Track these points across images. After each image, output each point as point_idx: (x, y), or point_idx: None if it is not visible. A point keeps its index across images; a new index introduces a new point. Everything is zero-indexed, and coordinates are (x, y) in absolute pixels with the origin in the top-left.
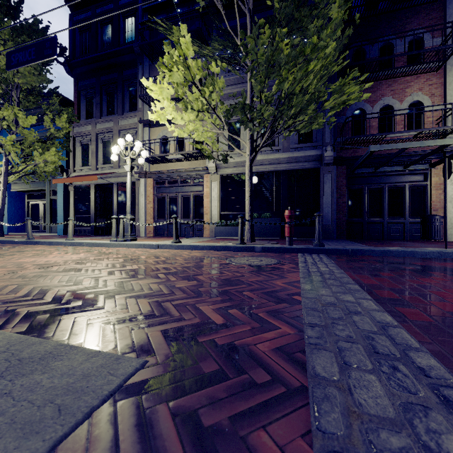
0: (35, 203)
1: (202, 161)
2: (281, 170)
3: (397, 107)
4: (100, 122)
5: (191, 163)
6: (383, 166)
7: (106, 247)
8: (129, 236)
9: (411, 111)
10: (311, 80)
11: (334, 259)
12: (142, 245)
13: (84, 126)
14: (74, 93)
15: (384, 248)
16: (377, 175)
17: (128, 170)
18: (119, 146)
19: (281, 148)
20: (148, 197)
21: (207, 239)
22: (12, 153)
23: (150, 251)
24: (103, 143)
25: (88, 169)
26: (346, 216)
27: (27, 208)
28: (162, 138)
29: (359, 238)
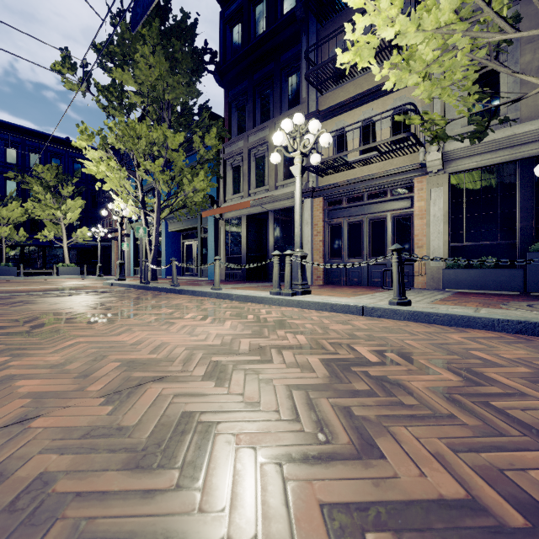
0: (189, 243)
1: (407, 156)
2: None
3: None
4: (252, 134)
5: (386, 163)
6: None
7: (264, 304)
8: (298, 285)
9: None
10: None
11: None
12: (328, 306)
13: (235, 143)
14: (225, 107)
15: None
16: None
17: (297, 174)
18: (283, 132)
19: None
20: (315, 225)
21: (439, 294)
22: (160, 181)
23: (355, 324)
24: (256, 160)
25: (239, 197)
26: None
27: (183, 249)
28: (341, 128)
29: None
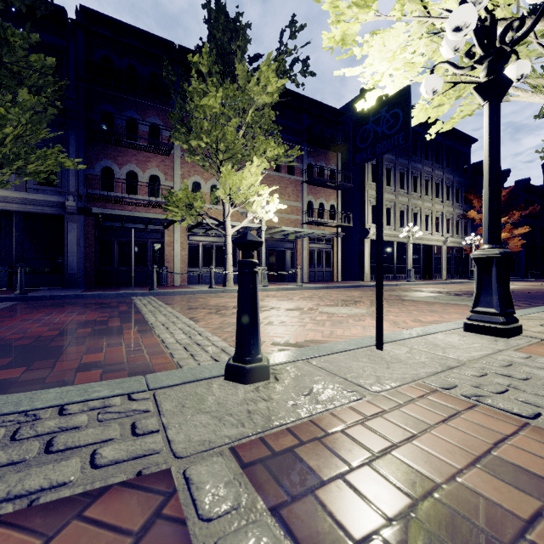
0: None
1: None
2: (13, 211)
3: (141, 175)
4: None
5: None
6: (130, 223)
7: None
8: None
9: (153, 181)
10: (9, 141)
11: (16, 304)
12: None
13: None
14: None
15: (87, 293)
16: (125, 229)
17: None
18: None
19: (13, 185)
20: None
21: None
22: None
23: None
24: None
25: None
26: (96, 265)
27: None
28: None
29: (110, 286)
